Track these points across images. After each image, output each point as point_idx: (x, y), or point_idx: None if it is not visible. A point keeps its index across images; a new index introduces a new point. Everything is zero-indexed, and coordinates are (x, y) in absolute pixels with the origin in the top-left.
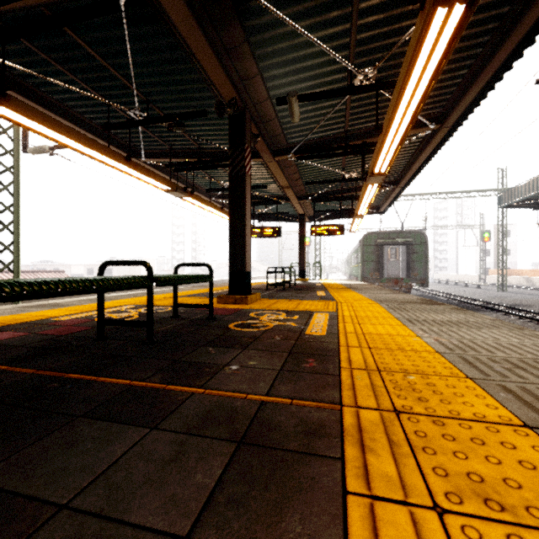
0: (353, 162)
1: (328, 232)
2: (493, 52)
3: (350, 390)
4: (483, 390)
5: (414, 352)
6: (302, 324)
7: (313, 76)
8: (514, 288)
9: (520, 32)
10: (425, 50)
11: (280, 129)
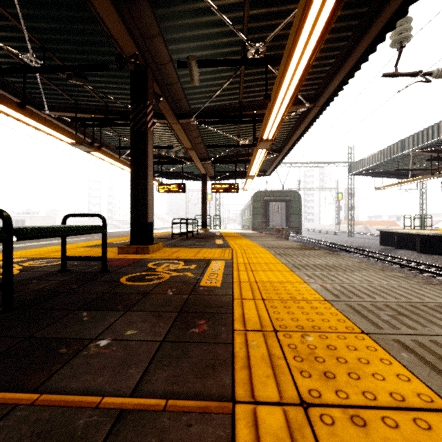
0: (246, 131)
1: (225, 189)
2: (354, 46)
3: (245, 368)
4: (384, 350)
5: (306, 302)
6: (199, 274)
7: (212, 45)
8: (357, 234)
9: (375, 29)
10: (310, 19)
11: (183, 93)
